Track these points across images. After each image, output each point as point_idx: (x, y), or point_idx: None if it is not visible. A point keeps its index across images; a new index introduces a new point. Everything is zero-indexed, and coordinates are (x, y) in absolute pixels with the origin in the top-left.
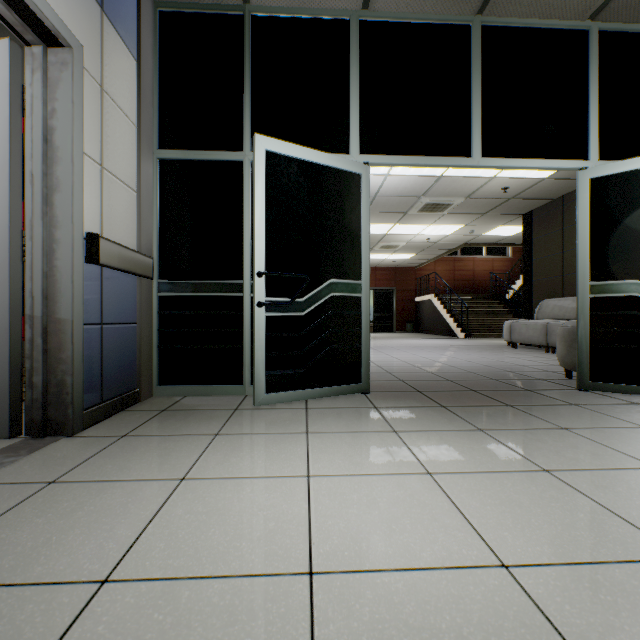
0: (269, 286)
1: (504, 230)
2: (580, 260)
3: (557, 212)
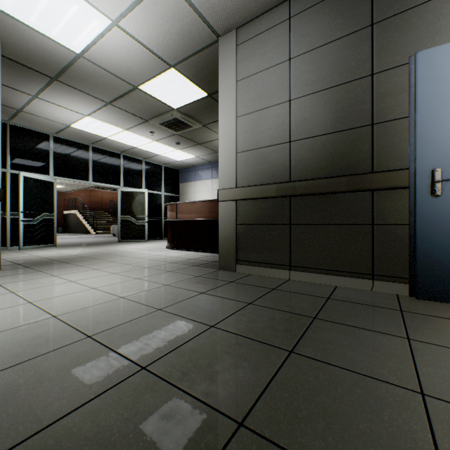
0: (25, 215)
1: None
2: (119, 210)
3: None
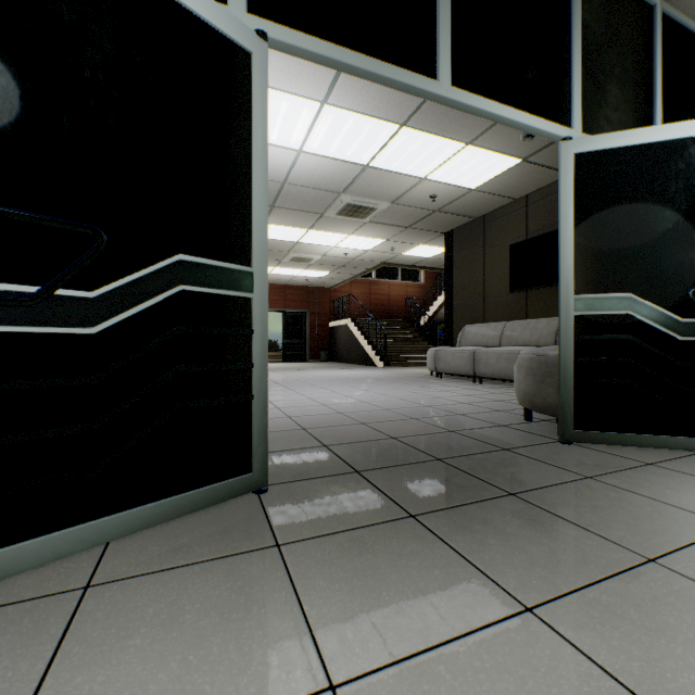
0: None
1: (424, 250)
2: (563, 264)
3: (479, 232)
